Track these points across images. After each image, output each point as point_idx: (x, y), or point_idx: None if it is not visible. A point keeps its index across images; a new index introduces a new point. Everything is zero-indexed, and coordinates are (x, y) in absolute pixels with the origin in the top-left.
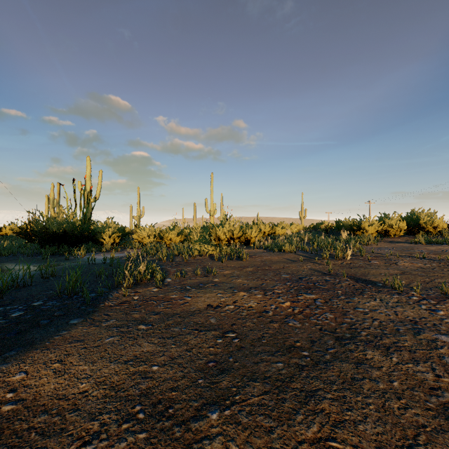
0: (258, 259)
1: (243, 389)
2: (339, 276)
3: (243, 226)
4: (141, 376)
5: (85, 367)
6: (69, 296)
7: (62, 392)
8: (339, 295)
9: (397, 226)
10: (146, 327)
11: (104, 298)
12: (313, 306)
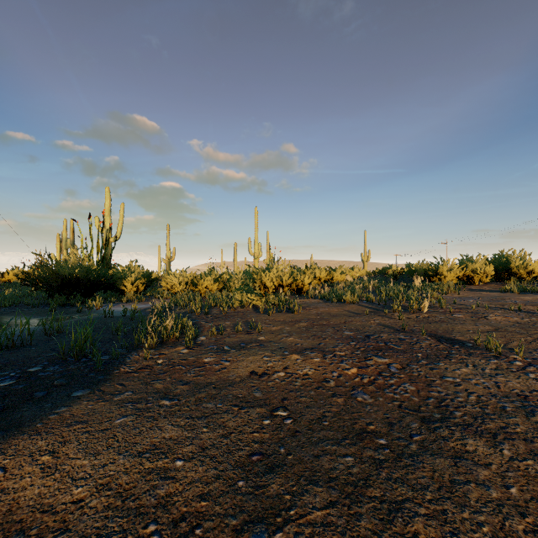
0: (313, 311)
1: (300, 497)
2: (416, 333)
3: (294, 271)
4: (159, 476)
5: (84, 461)
6: (75, 359)
7: (48, 500)
8: (420, 359)
9: (482, 271)
10: (171, 402)
11: (120, 362)
12: (387, 373)
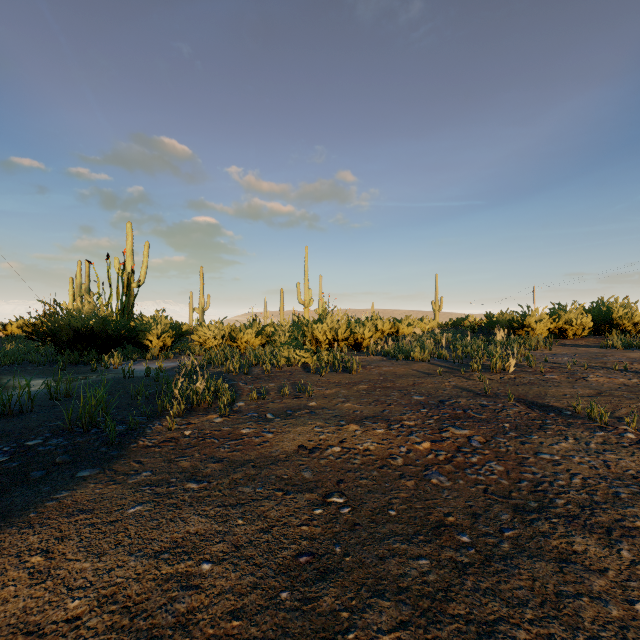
0: (375, 371)
1: (360, 614)
2: (500, 398)
3: (351, 322)
4: (180, 584)
5: (85, 564)
6: (84, 430)
7: (35, 618)
8: (507, 431)
9: (578, 323)
10: (199, 485)
11: (139, 433)
12: (468, 449)
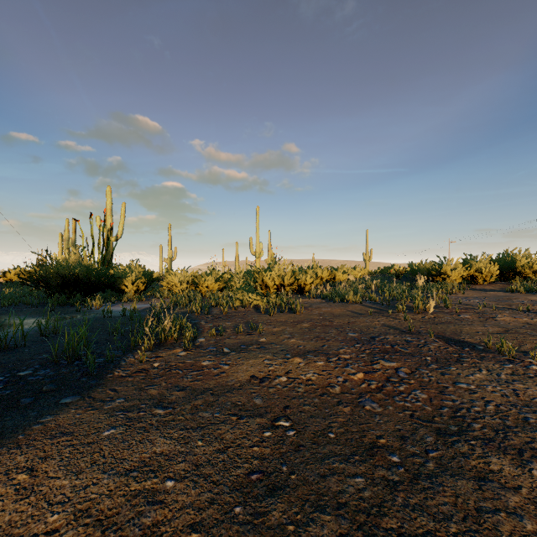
0: (315, 311)
1: (305, 528)
2: (422, 334)
3: (295, 270)
4: (146, 499)
5: (64, 481)
6: (68, 362)
7: (18, 530)
8: (429, 363)
9: (487, 271)
10: (165, 411)
11: (115, 365)
12: (396, 379)
